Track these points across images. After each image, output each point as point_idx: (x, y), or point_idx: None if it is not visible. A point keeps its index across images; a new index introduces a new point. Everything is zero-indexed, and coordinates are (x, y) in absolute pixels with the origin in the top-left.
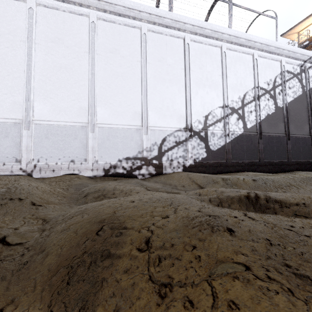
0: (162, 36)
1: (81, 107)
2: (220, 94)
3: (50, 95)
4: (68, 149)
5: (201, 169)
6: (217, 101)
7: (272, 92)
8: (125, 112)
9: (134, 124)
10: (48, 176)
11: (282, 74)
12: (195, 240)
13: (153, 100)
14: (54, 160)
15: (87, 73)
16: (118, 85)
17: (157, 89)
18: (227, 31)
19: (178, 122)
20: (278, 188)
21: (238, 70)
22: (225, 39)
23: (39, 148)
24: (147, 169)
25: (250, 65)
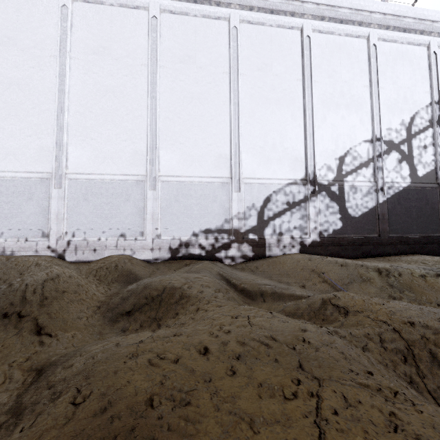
0: (263, 29)
1: (135, 151)
2: (366, 118)
3: (92, 134)
4: (116, 217)
5: (332, 249)
6: (361, 130)
7: None
8: (203, 157)
9: (218, 175)
10: (86, 259)
11: None
12: None
13: (249, 134)
14: (96, 233)
15: (146, 98)
16: (192, 113)
17: (255, 117)
18: (379, 8)
19: (291, 169)
20: None
21: (400, 75)
22: (375, 22)
23: (75, 216)
24: (239, 248)
25: (422, 64)
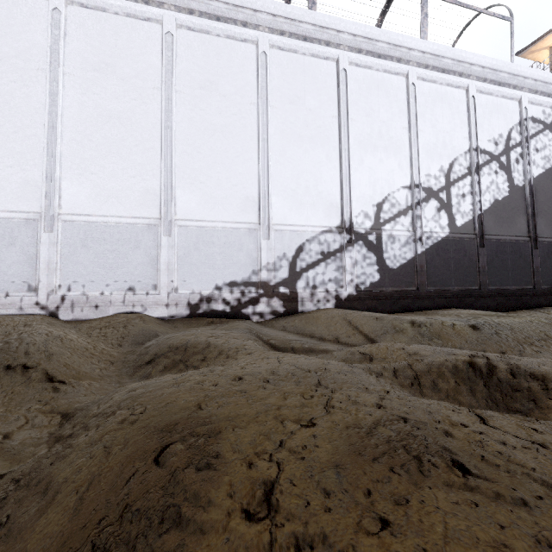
0: (296, 57)
1: (147, 189)
2: (405, 163)
3: (92, 168)
4: (123, 268)
5: (369, 303)
6: (400, 176)
7: (504, 159)
8: (227, 199)
9: (245, 220)
10: (86, 317)
11: (522, 125)
12: (384, 502)
13: (279, 175)
14: (98, 287)
15: (159, 127)
16: (215, 148)
17: (287, 156)
18: (418, 46)
19: (326, 215)
20: (523, 343)
21: (439, 118)
22: (414, 60)
23: (71, 265)
24: (269, 303)
25: (461, 107)
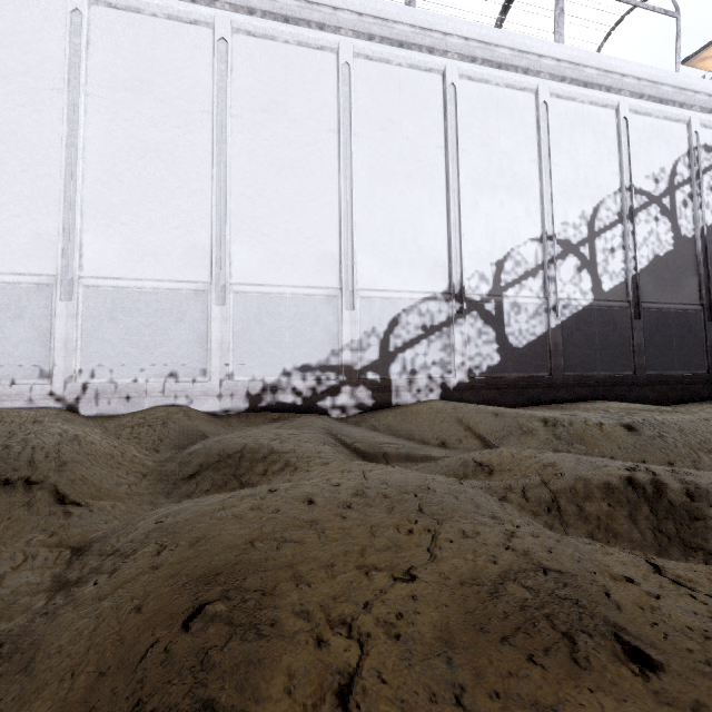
0: (389, 69)
1: (193, 245)
2: (534, 207)
3: (122, 216)
4: (163, 347)
5: (486, 394)
6: (527, 224)
7: (667, 201)
8: (298, 256)
9: (322, 284)
10: (114, 412)
11: (691, 156)
12: None
13: (367, 224)
14: (129, 372)
15: (210, 163)
16: (282, 190)
17: (377, 199)
18: (552, 52)
19: (428, 277)
20: (698, 450)
21: (580, 147)
22: (546, 70)
23: (95, 344)
24: (353, 394)
25: (609, 133)
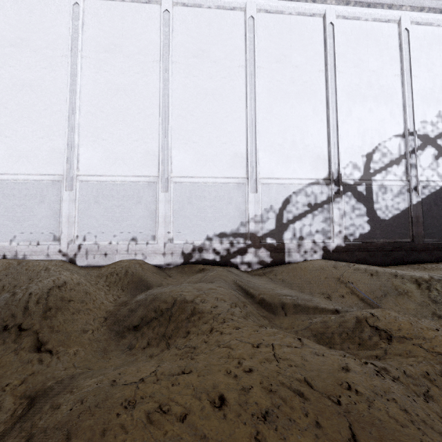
0: (282, 18)
1: (147, 151)
2: (397, 111)
3: (103, 135)
4: (127, 220)
5: (358, 255)
6: (391, 124)
7: None
8: (217, 156)
9: (234, 175)
10: (97, 263)
11: None
12: None
13: (266, 131)
14: (107, 237)
15: (158, 96)
16: (206, 110)
17: (273, 112)
18: None
19: (312, 168)
20: None
21: (436, 61)
22: (408, 3)
23: (86, 219)
24: (256, 254)
25: None
